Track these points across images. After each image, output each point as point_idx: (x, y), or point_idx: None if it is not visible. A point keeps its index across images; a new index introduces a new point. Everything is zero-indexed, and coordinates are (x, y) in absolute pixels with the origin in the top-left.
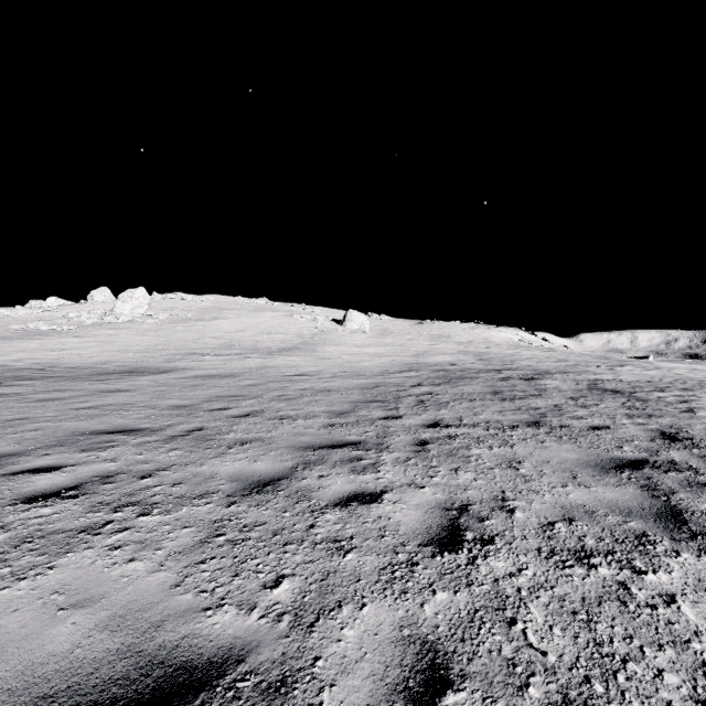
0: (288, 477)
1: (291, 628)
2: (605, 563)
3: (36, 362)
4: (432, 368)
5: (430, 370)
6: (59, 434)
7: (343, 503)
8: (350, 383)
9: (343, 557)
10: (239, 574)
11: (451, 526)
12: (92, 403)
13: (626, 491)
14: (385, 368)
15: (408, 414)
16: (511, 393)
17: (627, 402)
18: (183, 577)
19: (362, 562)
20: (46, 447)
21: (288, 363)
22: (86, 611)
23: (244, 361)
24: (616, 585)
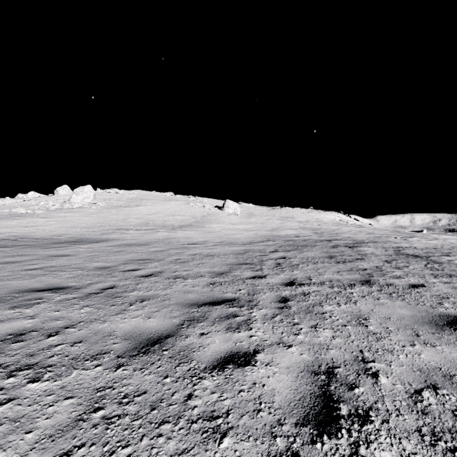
0: (174, 334)
1: None
2: None
3: (13, 235)
4: (283, 239)
5: (282, 240)
6: (1, 291)
7: (220, 365)
8: (227, 249)
9: (219, 444)
10: None
11: (324, 396)
12: (39, 265)
13: None
14: (251, 239)
15: (270, 274)
16: (342, 257)
17: (427, 264)
18: None
19: (239, 451)
20: None
21: (185, 235)
22: None
23: (155, 234)
24: None
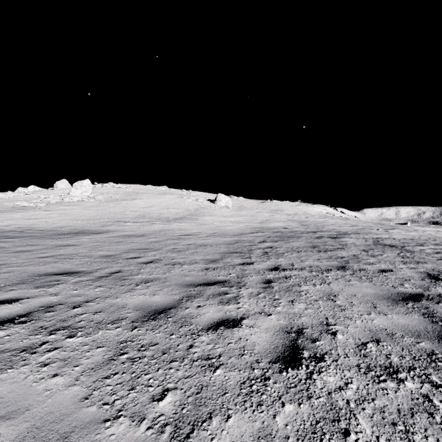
0: (176, 307)
1: (171, 439)
2: (409, 377)
3: (18, 226)
4: (272, 231)
5: (271, 231)
6: (23, 275)
7: (214, 327)
8: (219, 240)
9: (213, 373)
10: (135, 387)
11: (292, 346)
12: (50, 253)
13: (413, 318)
14: (242, 231)
15: (258, 261)
16: (324, 247)
17: (400, 253)
18: (92, 390)
19: (227, 376)
20: (13, 284)
21: (180, 227)
22: (11, 423)
23: (151, 226)
24: (421, 397)
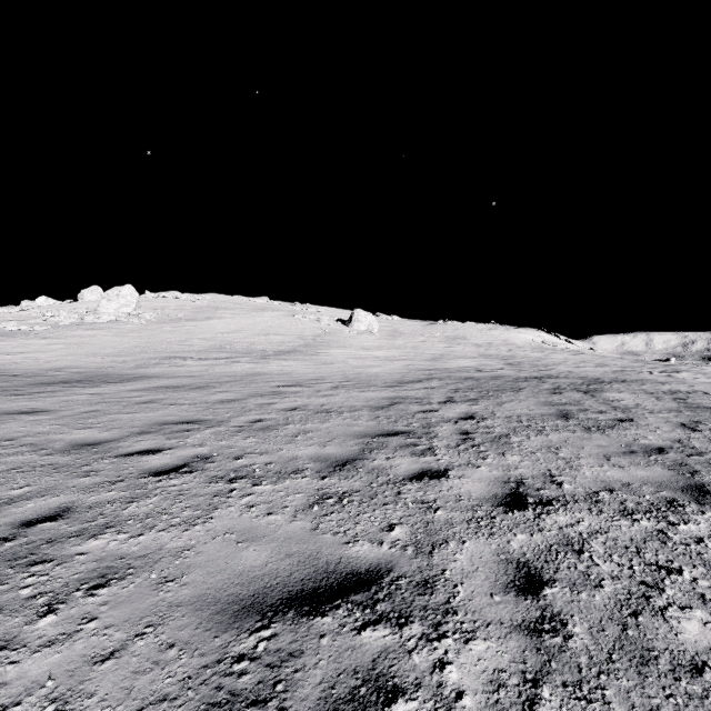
0: None
1: None
2: None
3: None
4: (457, 376)
5: (455, 377)
6: None
7: None
8: (356, 398)
9: None
10: None
11: None
12: None
13: None
14: (400, 376)
15: (456, 464)
16: (586, 415)
17: None
18: None
19: None
20: None
21: (283, 369)
22: None
23: (230, 366)
24: None
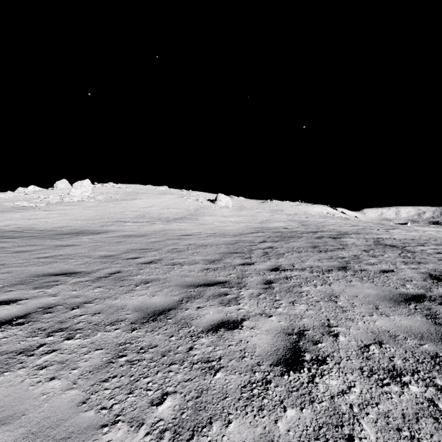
0: (175, 308)
1: None
2: (413, 381)
3: (18, 227)
4: (272, 231)
5: (271, 231)
6: (22, 275)
7: (214, 329)
8: (219, 240)
9: (213, 376)
10: (133, 391)
11: (293, 348)
12: (49, 254)
13: (415, 319)
14: (242, 231)
15: (258, 261)
16: (324, 247)
17: (401, 253)
18: (89, 394)
19: (228, 380)
20: (11, 285)
21: (180, 227)
22: (6, 428)
23: (151, 226)
24: (426, 401)
